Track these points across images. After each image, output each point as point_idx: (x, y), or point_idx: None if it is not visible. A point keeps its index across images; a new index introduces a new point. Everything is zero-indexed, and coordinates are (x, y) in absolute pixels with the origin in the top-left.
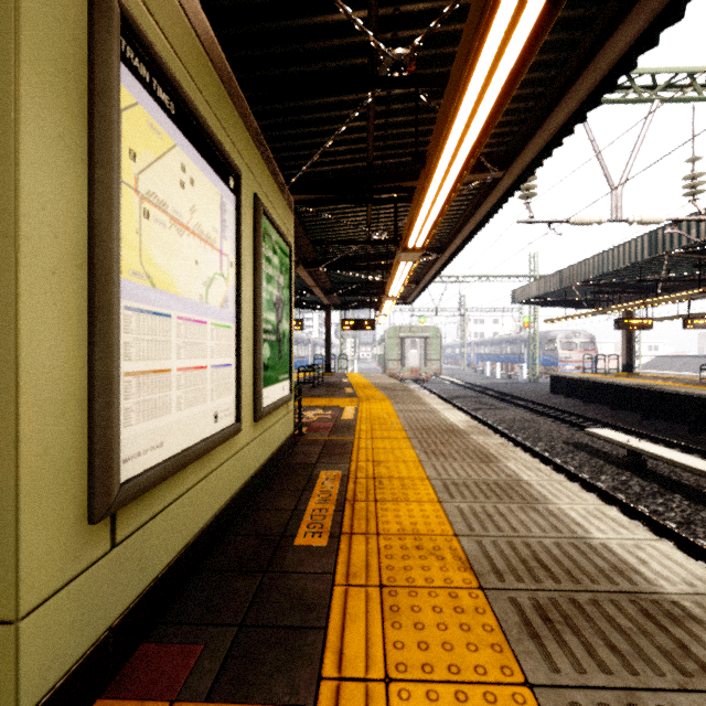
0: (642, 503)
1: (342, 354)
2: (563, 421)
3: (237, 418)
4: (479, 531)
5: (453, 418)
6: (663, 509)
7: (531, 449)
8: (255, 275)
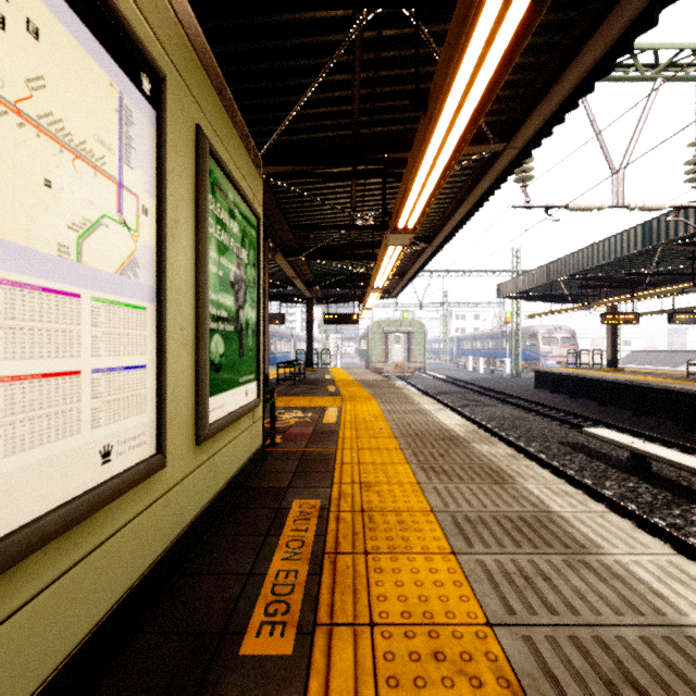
0: (657, 515)
1: (325, 349)
2: (552, 419)
3: (158, 447)
4: (522, 613)
5: (448, 421)
6: (682, 522)
7: (525, 450)
8: (197, 238)
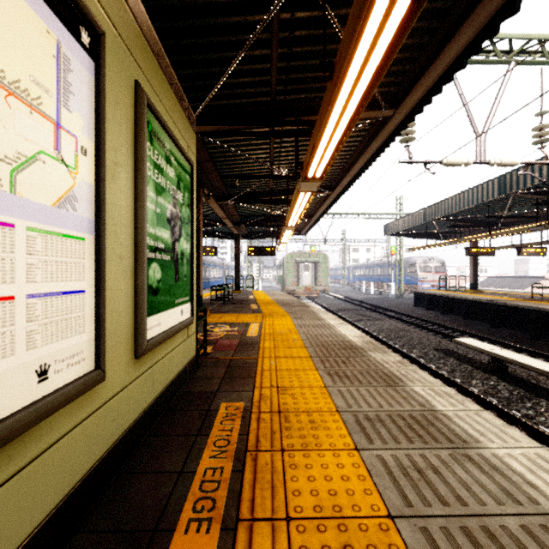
0: (513, 407)
1: (249, 275)
2: (428, 330)
3: (97, 363)
4: (418, 504)
5: (348, 333)
6: (533, 413)
7: (408, 356)
8: (136, 179)
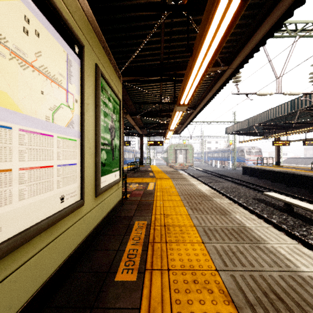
0: (295, 230)
1: (148, 157)
2: (250, 188)
3: (81, 197)
4: (230, 266)
5: (202, 188)
6: (306, 233)
7: (237, 202)
8: (95, 111)
